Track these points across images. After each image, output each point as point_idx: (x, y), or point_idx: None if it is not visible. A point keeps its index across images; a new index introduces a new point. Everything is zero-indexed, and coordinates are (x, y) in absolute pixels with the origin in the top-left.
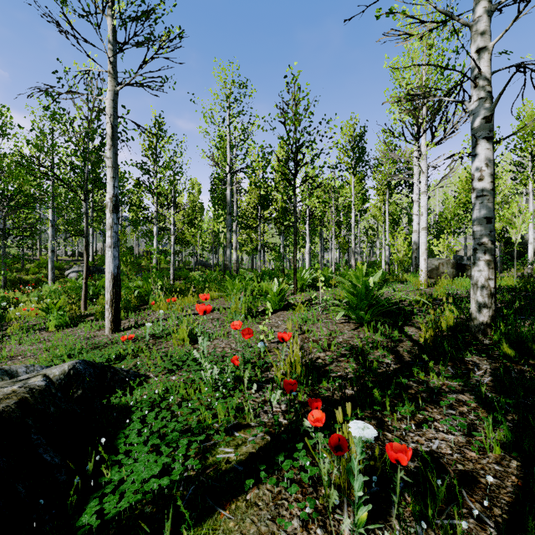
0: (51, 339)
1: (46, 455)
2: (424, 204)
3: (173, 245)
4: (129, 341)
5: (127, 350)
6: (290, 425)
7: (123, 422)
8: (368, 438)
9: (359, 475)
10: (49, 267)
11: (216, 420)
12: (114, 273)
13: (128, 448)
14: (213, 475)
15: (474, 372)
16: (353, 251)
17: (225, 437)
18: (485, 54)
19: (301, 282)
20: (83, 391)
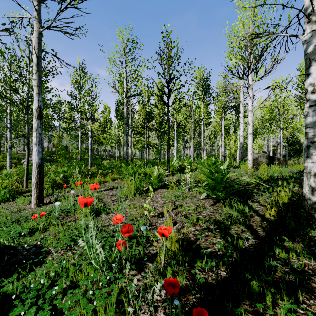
0: None
1: None
2: (251, 118)
3: (90, 144)
4: (43, 216)
5: (39, 225)
6: None
7: None
8: None
9: None
10: (8, 158)
11: None
12: (39, 163)
13: None
14: None
15: None
16: (202, 148)
17: None
18: None
19: (172, 168)
20: None
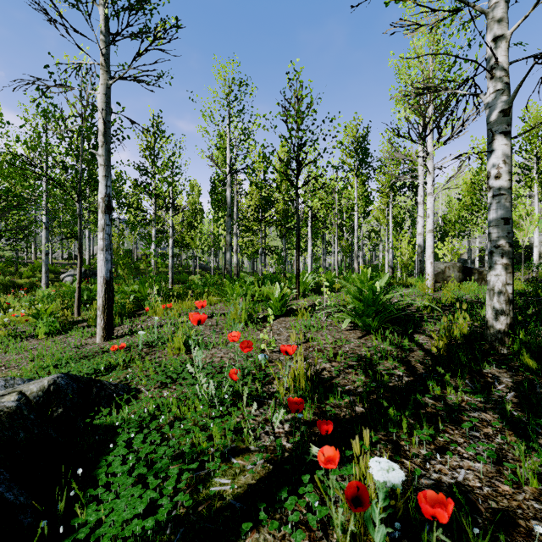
0: (39, 348)
1: (8, 493)
2: (430, 206)
3: (171, 248)
4: (121, 350)
5: (118, 360)
6: (295, 451)
7: (106, 446)
8: (392, 482)
9: (381, 525)
10: (43, 271)
11: (211, 444)
12: (107, 278)
13: (109, 479)
14: (206, 513)
15: (495, 386)
16: (356, 254)
17: (221, 464)
18: (502, 43)
19: (303, 286)
20: (64, 409)
